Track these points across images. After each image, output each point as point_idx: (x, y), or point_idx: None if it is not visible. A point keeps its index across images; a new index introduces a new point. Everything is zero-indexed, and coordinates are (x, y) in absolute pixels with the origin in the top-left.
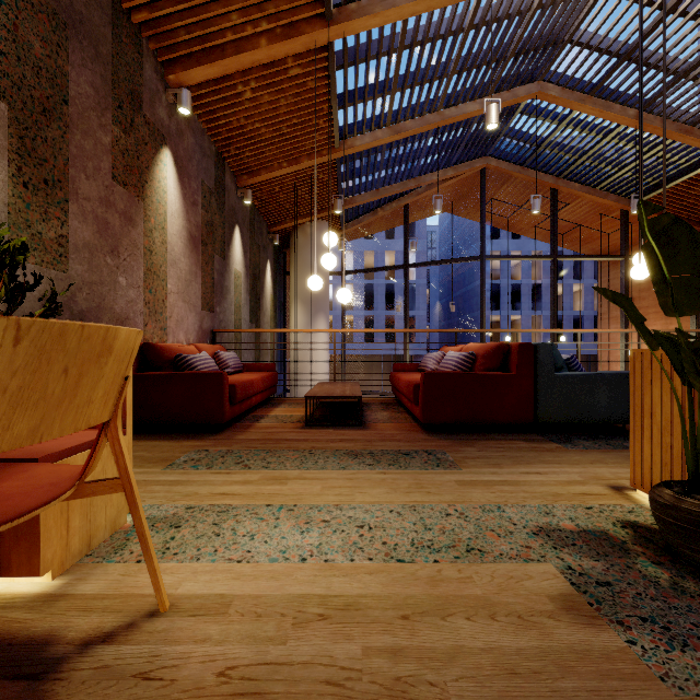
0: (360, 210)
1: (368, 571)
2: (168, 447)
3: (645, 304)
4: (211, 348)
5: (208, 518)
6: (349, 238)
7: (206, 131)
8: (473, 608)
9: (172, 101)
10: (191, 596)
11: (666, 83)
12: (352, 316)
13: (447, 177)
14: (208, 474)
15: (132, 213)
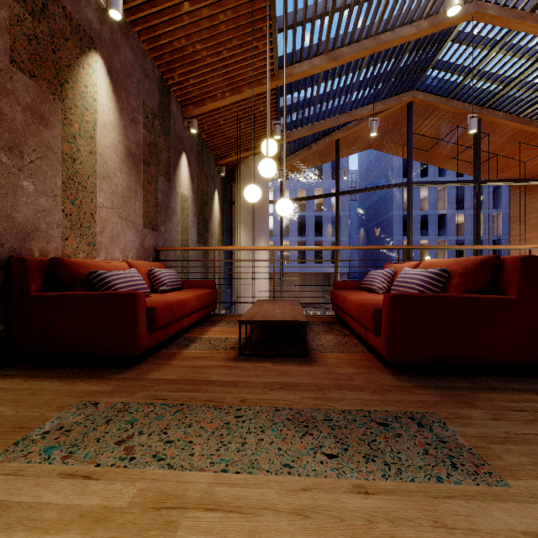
0: (296, 146)
1: None
2: (50, 396)
3: None
4: (147, 265)
5: None
6: (286, 173)
7: (148, 54)
8: None
9: (103, 5)
10: None
11: None
12: (288, 242)
13: (376, 111)
14: (52, 477)
15: (45, 111)
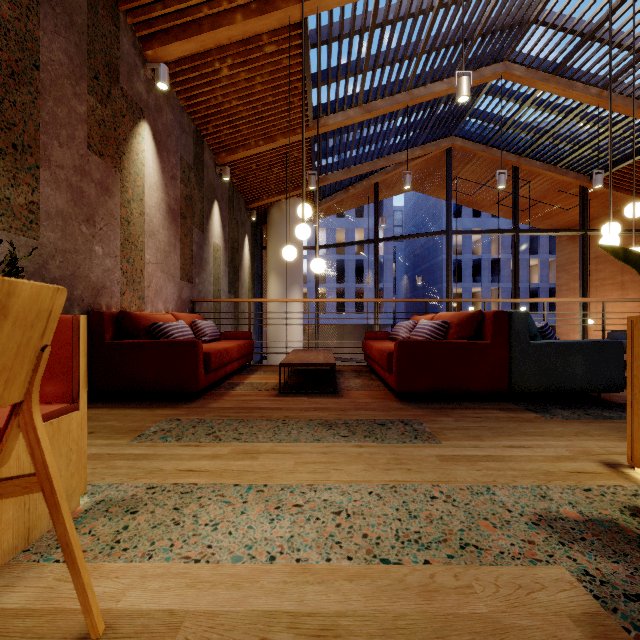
0: (332, 188)
1: (347, 576)
2: (141, 416)
3: (602, 276)
4: (189, 317)
5: (169, 502)
6: (322, 215)
7: (185, 109)
8: (480, 636)
9: (150, 76)
10: (134, 613)
11: (629, 61)
12: (325, 289)
13: (415, 156)
14: (176, 446)
15: (109, 184)
